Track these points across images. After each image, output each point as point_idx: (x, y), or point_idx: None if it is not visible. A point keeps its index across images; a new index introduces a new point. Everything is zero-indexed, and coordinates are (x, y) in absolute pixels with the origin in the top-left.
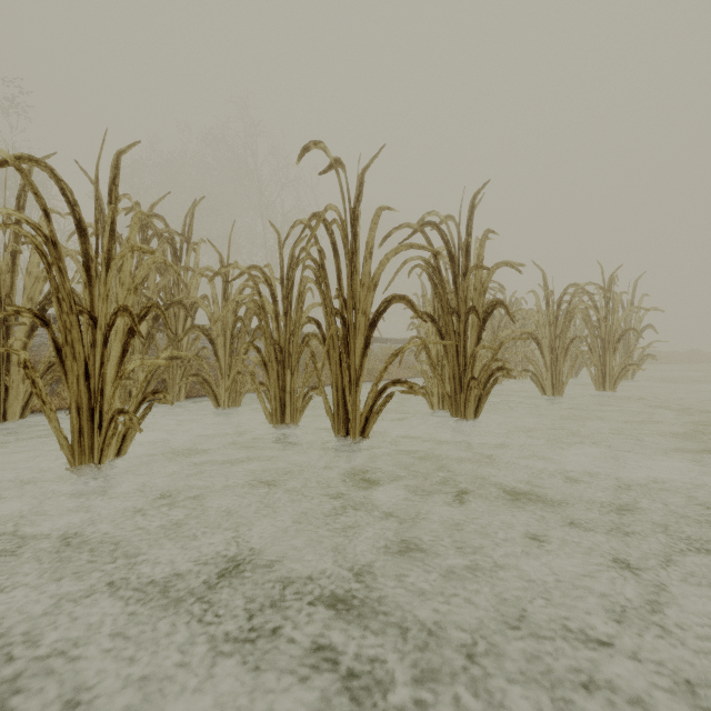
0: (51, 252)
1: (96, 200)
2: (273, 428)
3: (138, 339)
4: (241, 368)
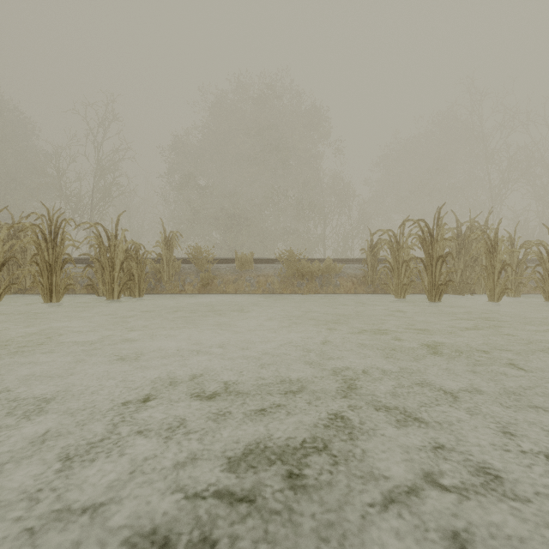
0: (487, 252)
1: (494, 237)
2: (547, 303)
3: (472, 269)
4: (520, 281)
